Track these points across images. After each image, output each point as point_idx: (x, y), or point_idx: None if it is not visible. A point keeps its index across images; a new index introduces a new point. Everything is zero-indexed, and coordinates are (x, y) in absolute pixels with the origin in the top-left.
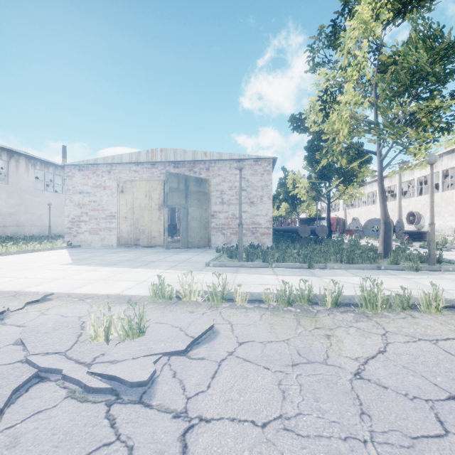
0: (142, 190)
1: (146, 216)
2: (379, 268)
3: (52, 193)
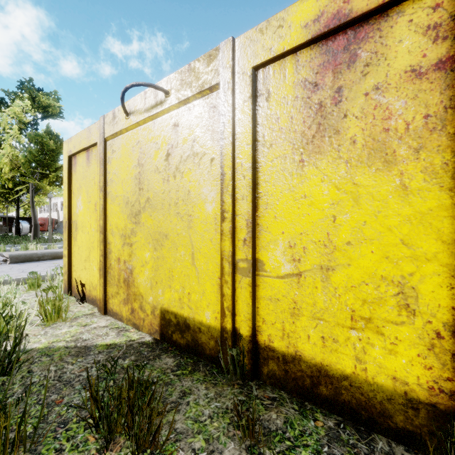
0: None
1: None
2: (14, 246)
3: None
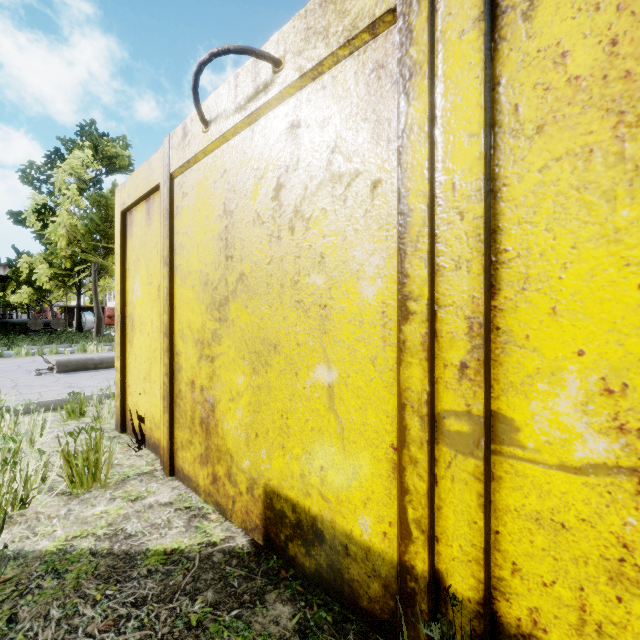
0: None
1: None
2: (71, 346)
3: None
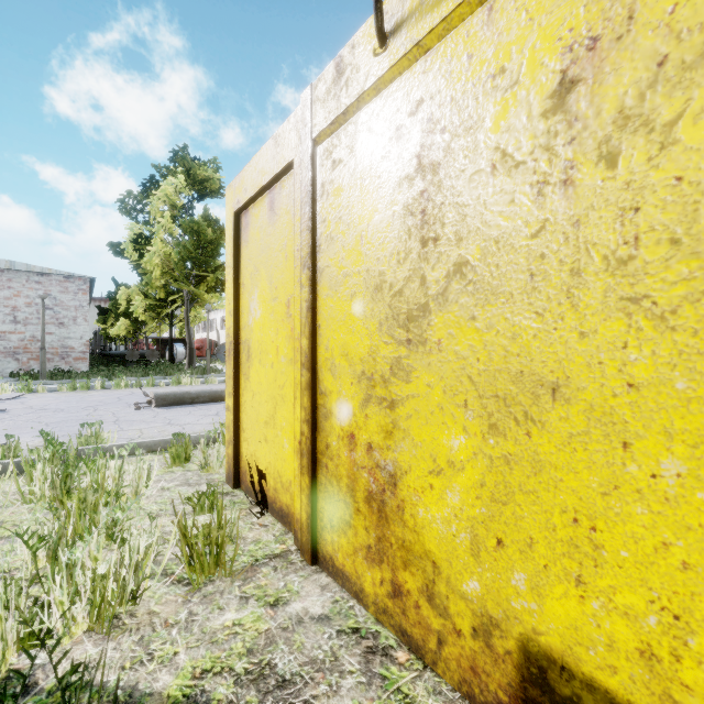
0: None
1: None
2: (165, 378)
3: None
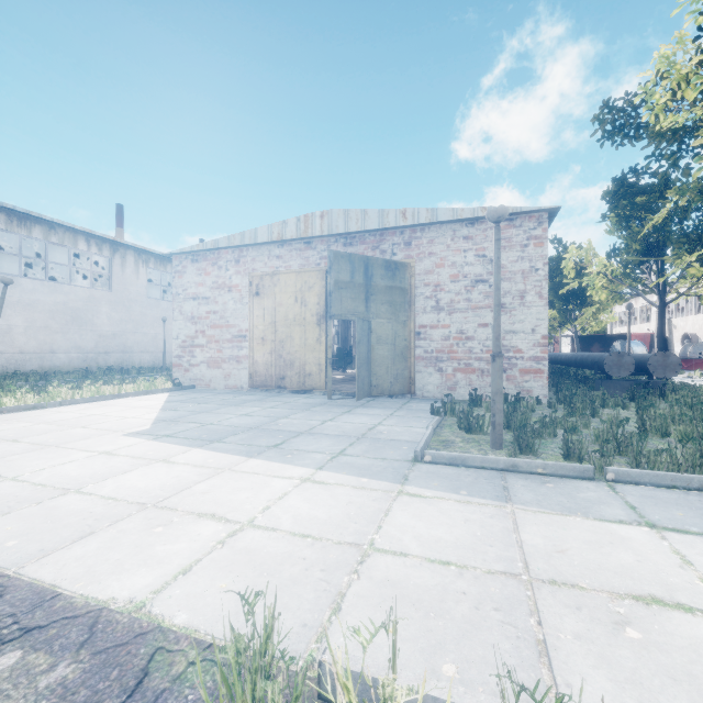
0: (289, 291)
1: (297, 336)
2: None
3: (170, 302)
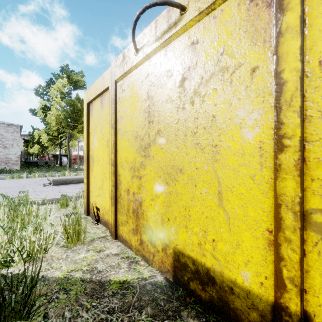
0: None
1: None
2: (57, 173)
3: None
